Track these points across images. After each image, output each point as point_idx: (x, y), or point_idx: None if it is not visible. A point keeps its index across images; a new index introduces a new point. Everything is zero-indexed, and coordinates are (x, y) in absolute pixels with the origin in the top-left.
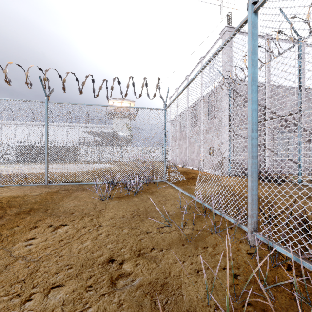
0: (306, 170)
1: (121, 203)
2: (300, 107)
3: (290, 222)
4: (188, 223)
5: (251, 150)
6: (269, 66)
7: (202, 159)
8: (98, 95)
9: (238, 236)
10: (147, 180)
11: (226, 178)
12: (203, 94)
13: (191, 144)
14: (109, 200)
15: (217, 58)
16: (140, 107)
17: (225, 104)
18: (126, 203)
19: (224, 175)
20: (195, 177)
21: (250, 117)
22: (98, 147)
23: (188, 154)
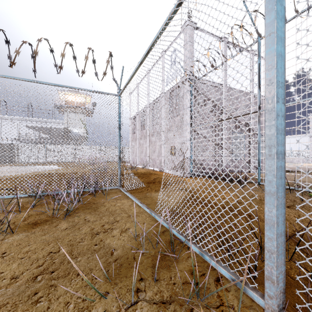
0: (255, 168)
1: (30, 238)
2: (260, 105)
3: (289, 248)
4: (145, 278)
5: (275, 141)
6: (226, 68)
7: (163, 159)
8: (14, 63)
9: (240, 311)
10: (94, 188)
11: (189, 180)
12: (164, 90)
13: (152, 143)
14: (10, 232)
15: (179, 53)
16: (83, 88)
17: (187, 101)
18: (42, 236)
19: (185, 176)
20: (156, 180)
21: (273, 70)
22: (43, 145)
23: (149, 153)
